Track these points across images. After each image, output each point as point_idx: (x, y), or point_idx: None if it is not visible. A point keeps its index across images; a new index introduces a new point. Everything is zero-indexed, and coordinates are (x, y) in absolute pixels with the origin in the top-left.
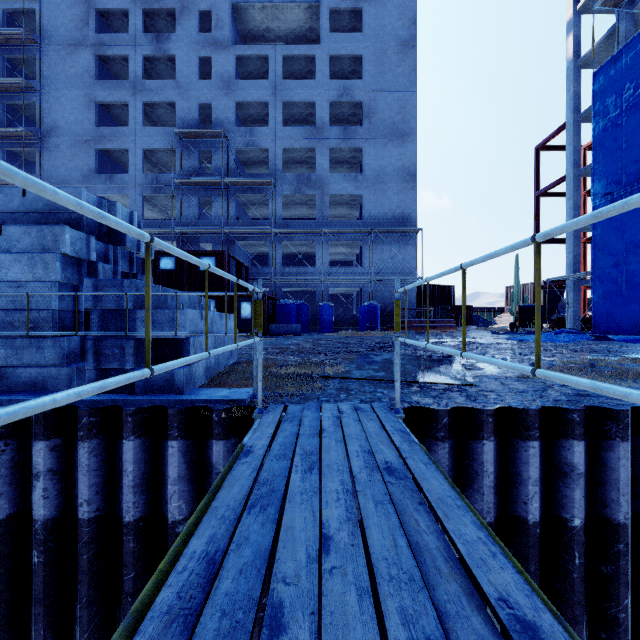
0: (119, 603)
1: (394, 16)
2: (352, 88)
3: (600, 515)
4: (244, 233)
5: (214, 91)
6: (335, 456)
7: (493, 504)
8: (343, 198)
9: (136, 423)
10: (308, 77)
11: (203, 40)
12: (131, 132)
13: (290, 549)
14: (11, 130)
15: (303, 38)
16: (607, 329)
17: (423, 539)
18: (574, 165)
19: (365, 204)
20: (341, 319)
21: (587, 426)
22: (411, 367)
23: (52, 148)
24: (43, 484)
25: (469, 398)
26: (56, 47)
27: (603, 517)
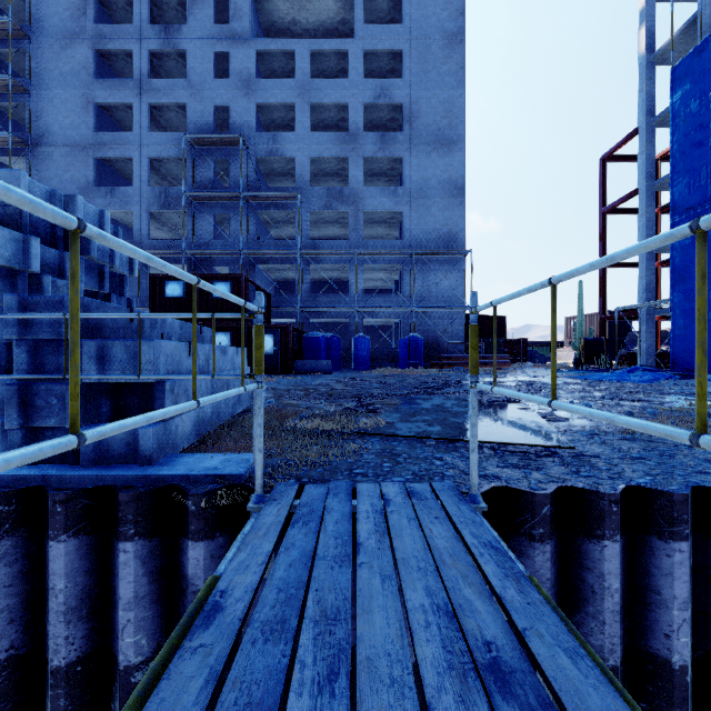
0: None
1: (439, 6)
2: (391, 88)
3: None
4: (266, 255)
5: (232, 91)
6: (382, 627)
7: (619, 638)
8: (380, 215)
9: (70, 514)
10: (340, 77)
11: (219, 32)
12: (135, 138)
13: None
14: None
15: (334, 32)
16: (689, 366)
17: None
18: (647, 176)
19: (406, 222)
20: (378, 354)
21: None
22: None
23: (44, 157)
24: None
25: (568, 468)
26: (49, 40)
27: None
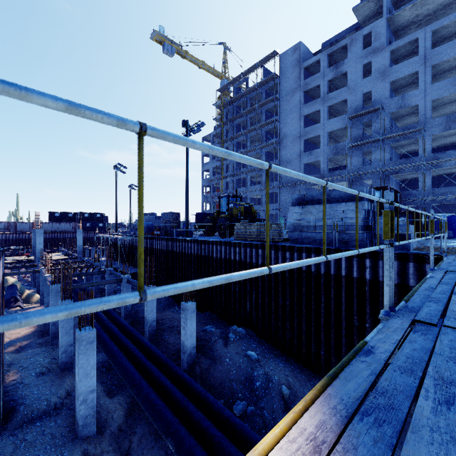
0: None
1: None
2: None
3: None
4: (396, 169)
5: (373, 82)
6: None
7: None
8: None
9: (397, 257)
10: None
11: (365, 53)
12: (321, 125)
13: None
14: (269, 143)
15: (452, 2)
16: None
17: None
18: None
19: None
20: None
21: None
22: None
23: (284, 145)
24: (368, 270)
25: None
26: (285, 96)
27: None
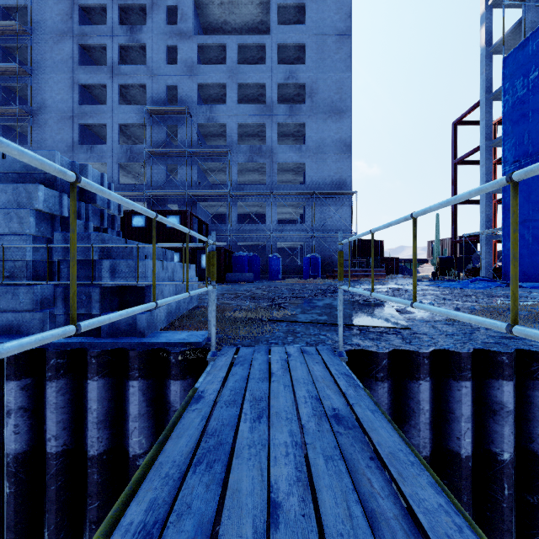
0: (84, 530)
1: (333, 10)
2: (297, 72)
3: (527, 449)
4: (205, 195)
5: (179, 74)
6: (283, 402)
7: (429, 439)
8: (289, 166)
9: (100, 364)
10: (259, 63)
11: (170, 31)
12: (109, 109)
13: (235, 521)
14: (6, 108)
15: (255, 30)
16: None
17: (379, 505)
18: (486, 137)
19: (308, 171)
20: (287, 269)
21: (514, 367)
22: (350, 311)
23: (41, 123)
24: (14, 421)
25: (404, 340)
26: (45, 37)
27: (529, 451)
